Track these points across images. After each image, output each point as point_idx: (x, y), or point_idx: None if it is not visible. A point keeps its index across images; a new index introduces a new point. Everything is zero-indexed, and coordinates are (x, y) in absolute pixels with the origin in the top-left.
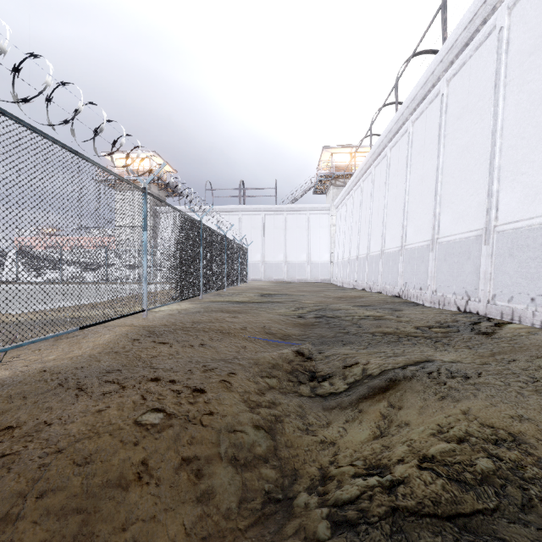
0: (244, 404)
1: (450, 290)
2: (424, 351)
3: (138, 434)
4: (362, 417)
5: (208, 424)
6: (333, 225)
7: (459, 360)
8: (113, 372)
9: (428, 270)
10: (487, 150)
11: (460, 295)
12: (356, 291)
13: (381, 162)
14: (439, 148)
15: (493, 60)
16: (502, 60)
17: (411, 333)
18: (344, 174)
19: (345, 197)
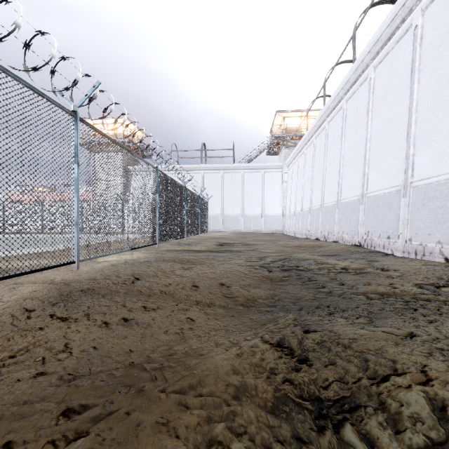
0: None
1: (431, 238)
2: None
3: None
4: None
5: None
6: (285, 182)
7: None
8: None
9: (398, 217)
10: None
11: (448, 244)
12: (311, 241)
13: (336, 115)
14: (411, 85)
15: None
16: None
17: (417, 294)
18: (295, 134)
19: (296, 155)
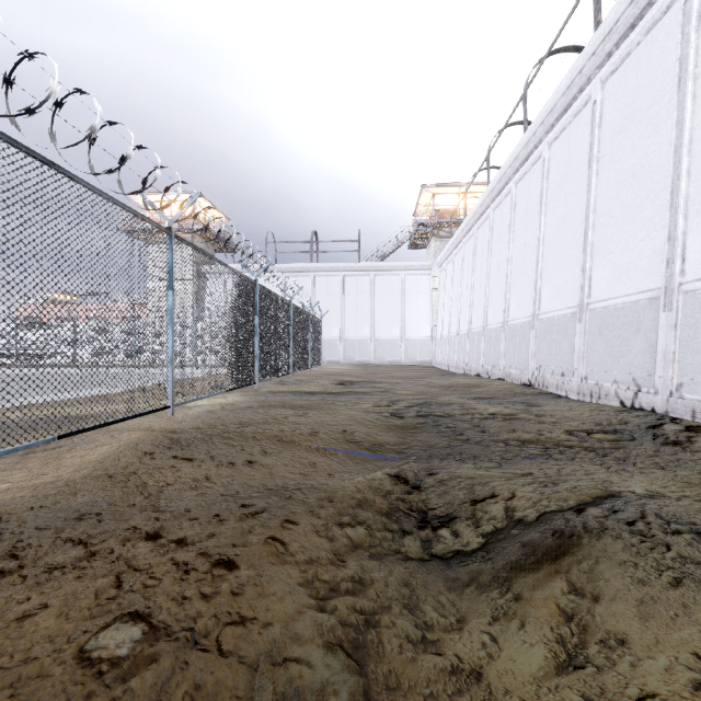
0: (307, 592)
1: (608, 376)
2: (591, 471)
3: (75, 692)
4: (522, 614)
5: (233, 650)
6: (435, 290)
7: (658, 491)
8: (87, 519)
9: (573, 348)
10: (666, 174)
11: (624, 383)
12: (469, 378)
13: (503, 202)
14: (589, 177)
15: (675, 44)
16: (691, 42)
17: (562, 441)
18: (450, 220)
19: (451, 252)
